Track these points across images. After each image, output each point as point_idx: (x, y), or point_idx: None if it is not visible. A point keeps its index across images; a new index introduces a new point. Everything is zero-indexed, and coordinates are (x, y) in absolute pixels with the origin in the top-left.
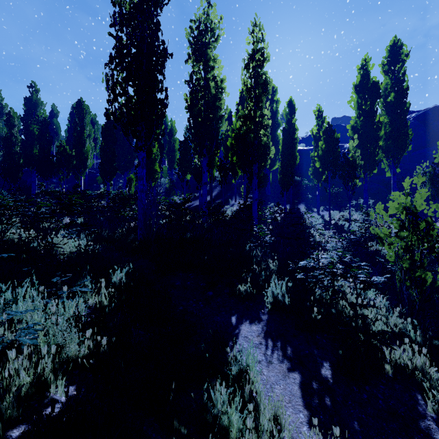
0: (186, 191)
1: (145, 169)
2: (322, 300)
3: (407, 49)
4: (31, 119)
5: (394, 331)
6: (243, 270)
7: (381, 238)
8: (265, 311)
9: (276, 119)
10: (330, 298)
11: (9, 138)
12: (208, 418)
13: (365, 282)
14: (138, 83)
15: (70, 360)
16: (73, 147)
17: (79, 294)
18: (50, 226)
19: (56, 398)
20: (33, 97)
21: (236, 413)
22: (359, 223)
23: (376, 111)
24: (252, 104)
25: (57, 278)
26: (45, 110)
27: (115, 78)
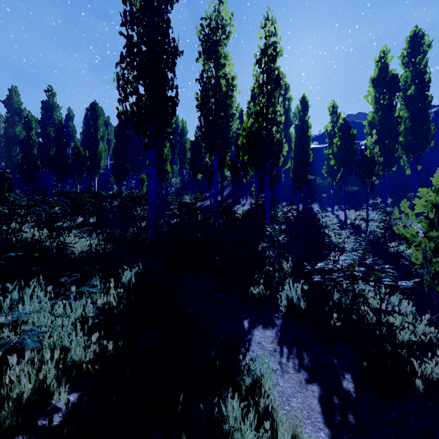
0: (197, 190)
1: (155, 168)
2: (341, 304)
3: (428, 39)
4: (48, 122)
5: (422, 341)
6: (256, 272)
7: (407, 238)
8: (279, 315)
9: (289, 117)
10: (351, 302)
11: (27, 140)
12: (219, 434)
13: (390, 286)
14: (149, 81)
15: (76, 364)
16: (87, 148)
17: (86, 295)
18: (64, 226)
19: (59, 406)
20: (50, 101)
21: (250, 431)
22: (377, 223)
23: (396, 105)
24: (264, 101)
25: (65, 278)
26: (61, 113)
27: (126, 77)
